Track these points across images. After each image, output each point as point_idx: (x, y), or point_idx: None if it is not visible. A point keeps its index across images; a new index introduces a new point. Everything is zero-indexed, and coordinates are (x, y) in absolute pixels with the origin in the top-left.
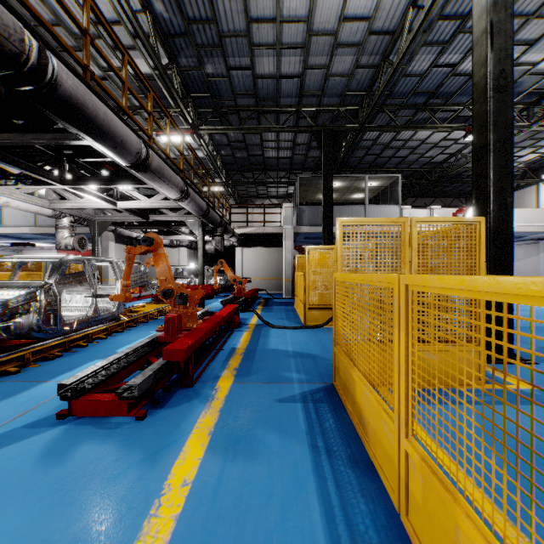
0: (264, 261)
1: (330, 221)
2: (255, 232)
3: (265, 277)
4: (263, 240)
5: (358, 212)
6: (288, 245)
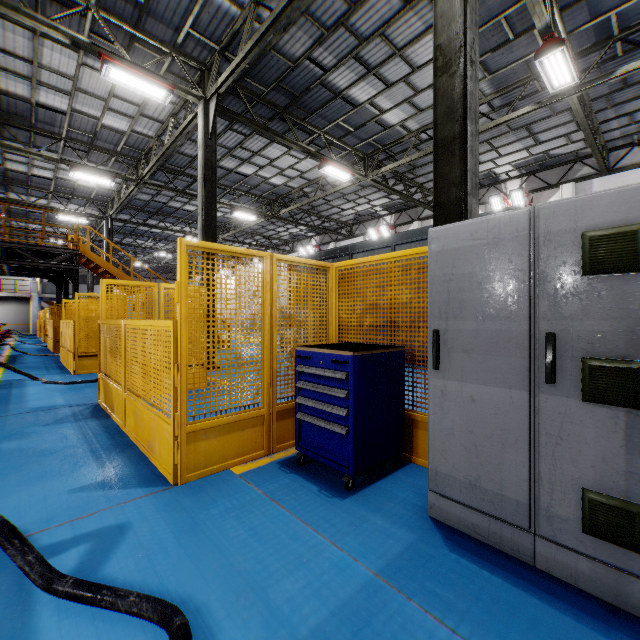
0: (15, 312)
1: (61, 296)
2: (9, 296)
3: (16, 323)
4: (14, 298)
5: (85, 288)
6: (36, 304)
